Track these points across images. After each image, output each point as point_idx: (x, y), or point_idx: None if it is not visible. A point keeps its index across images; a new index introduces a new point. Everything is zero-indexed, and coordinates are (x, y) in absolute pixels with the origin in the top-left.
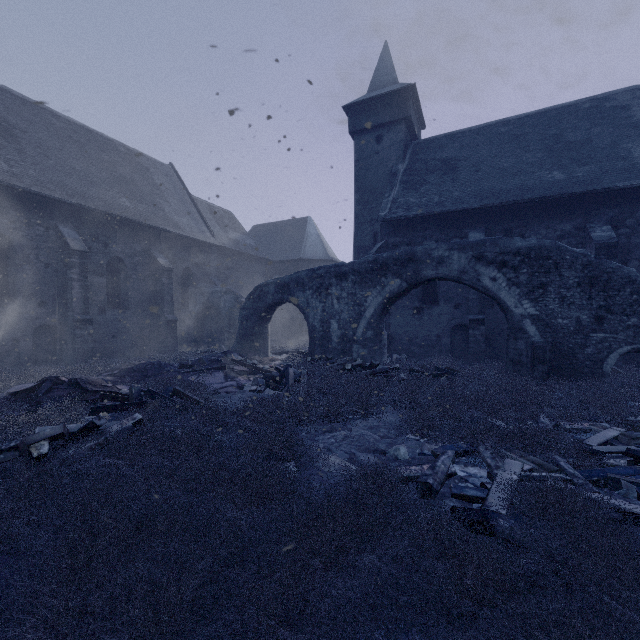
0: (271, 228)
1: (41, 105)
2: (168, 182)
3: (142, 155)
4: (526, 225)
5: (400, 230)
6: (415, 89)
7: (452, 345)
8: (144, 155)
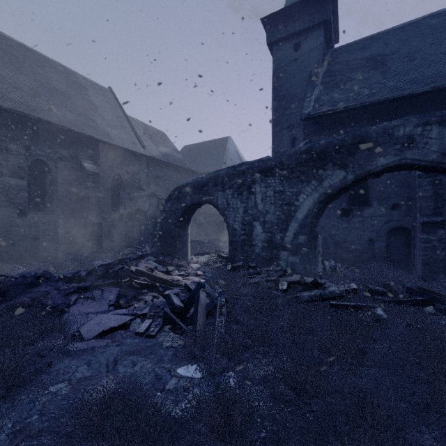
0: (198, 147)
1: None
2: (104, 100)
3: (81, 77)
4: None
5: (325, 127)
6: None
7: (388, 250)
8: (83, 77)
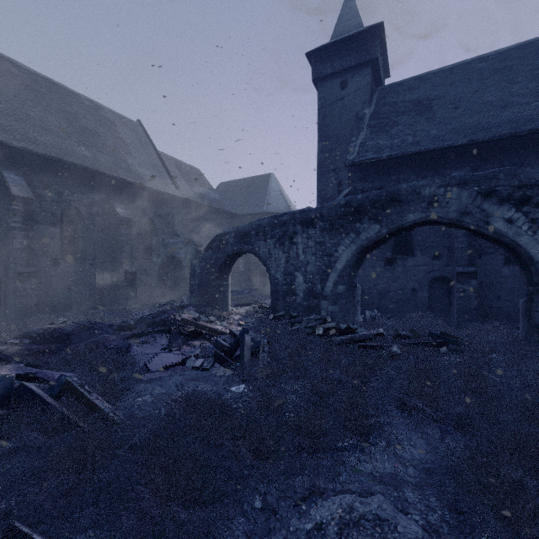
0: (236, 185)
1: (0, 54)
2: (134, 137)
3: (109, 110)
4: (523, 162)
5: (369, 174)
6: (383, 29)
7: (430, 300)
8: (111, 110)
